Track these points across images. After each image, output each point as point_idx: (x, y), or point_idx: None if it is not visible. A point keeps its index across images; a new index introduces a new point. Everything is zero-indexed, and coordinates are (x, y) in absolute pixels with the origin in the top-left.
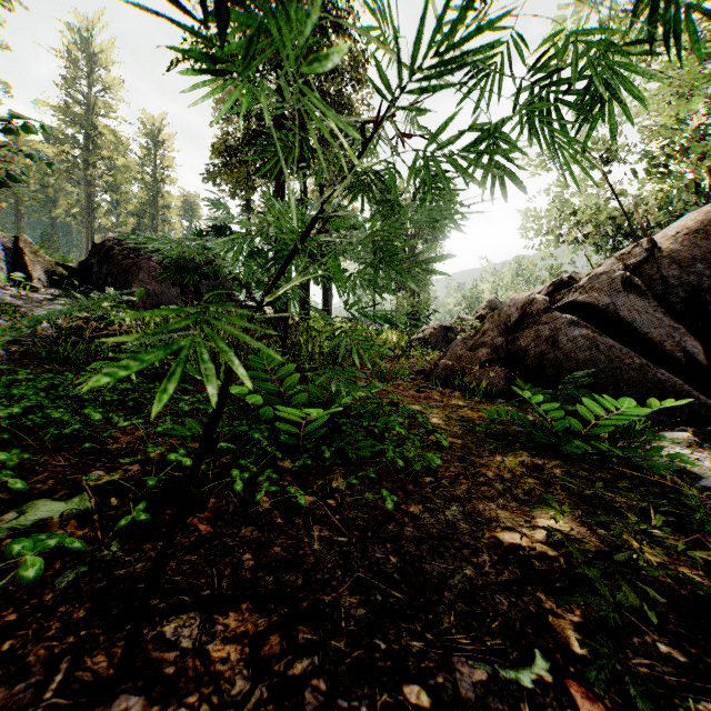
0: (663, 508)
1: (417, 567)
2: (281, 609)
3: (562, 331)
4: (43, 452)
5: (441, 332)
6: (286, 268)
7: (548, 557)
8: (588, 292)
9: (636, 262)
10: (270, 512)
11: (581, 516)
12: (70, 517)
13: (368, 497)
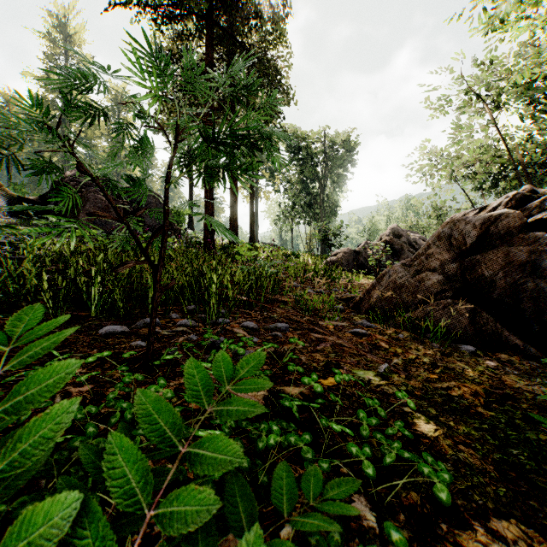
0: None
1: None
2: None
3: None
4: None
5: (351, 256)
6: None
7: None
8: None
9: None
10: None
11: None
12: None
13: None
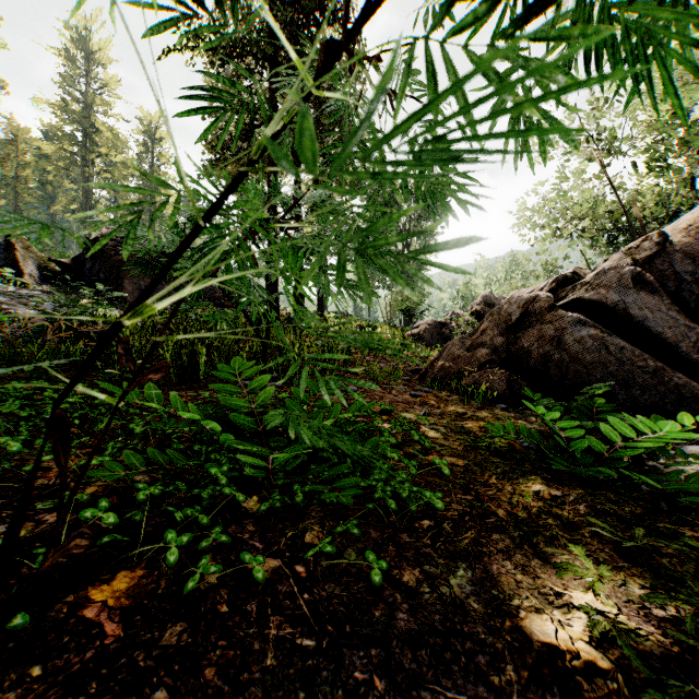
0: None
1: (413, 697)
2: None
3: (568, 331)
4: None
5: (436, 328)
6: (173, 260)
7: (599, 670)
8: (595, 289)
9: (645, 257)
10: (215, 592)
11: (625, 582)
12: None
13: (349, 556)
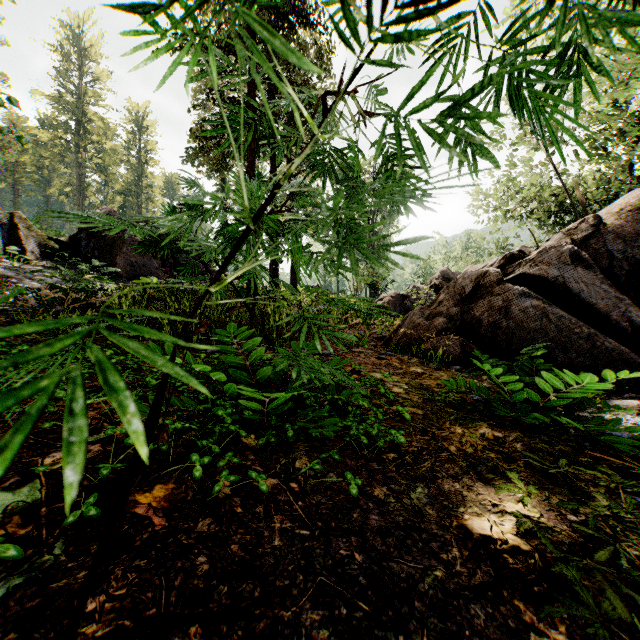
0: (632, 490)
1: (383, 566)
2: (234, 631)
3: (514, 302)
4: (5, 431)
5: (398, 300)
6: (236, 251)
7: (521, 552)
8: (538, 265)
9: (582, 237)
10: (230, 499)
11: (548, 497)
12: (15, 512)
13: (331, 478)
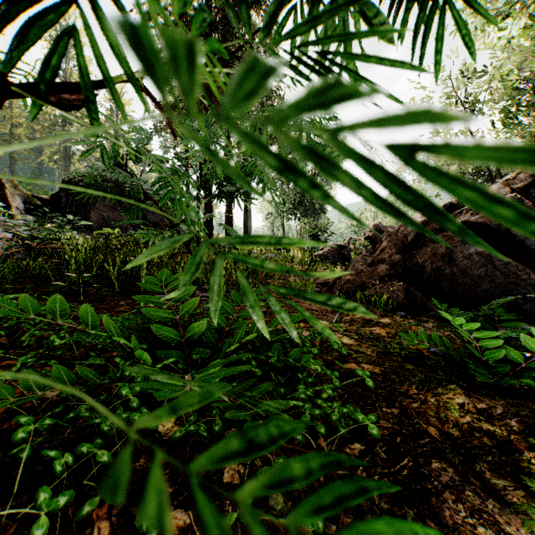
0: None
1: None
2: None
3: (458, 249)
4: None
5: (337, 250)
6: None
7: None
8: (479, 213)
9: (520, 187)
10: None
11: None
12: None
13: (276, 502)
